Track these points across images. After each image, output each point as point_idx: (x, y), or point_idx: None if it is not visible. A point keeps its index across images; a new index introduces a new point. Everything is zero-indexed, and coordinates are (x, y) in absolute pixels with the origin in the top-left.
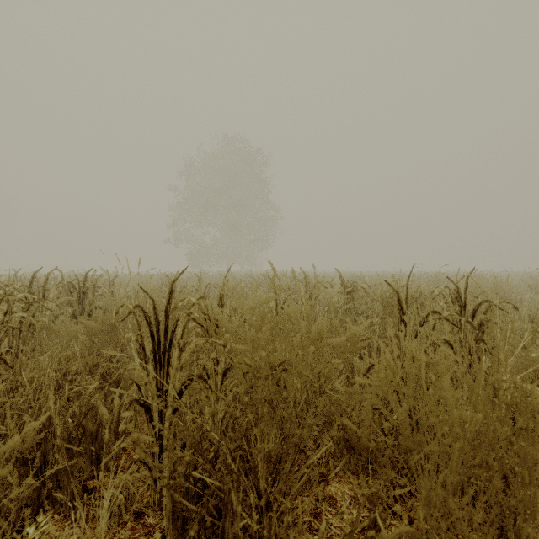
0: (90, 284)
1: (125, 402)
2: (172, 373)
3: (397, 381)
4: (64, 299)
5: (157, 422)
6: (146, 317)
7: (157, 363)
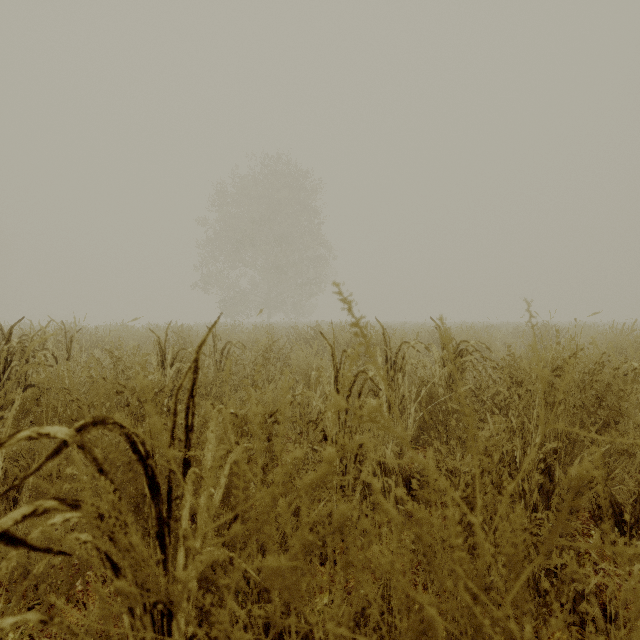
0: (16, 345)
1: None
2: None
3: None
4: None
5: None
6: None
7: None
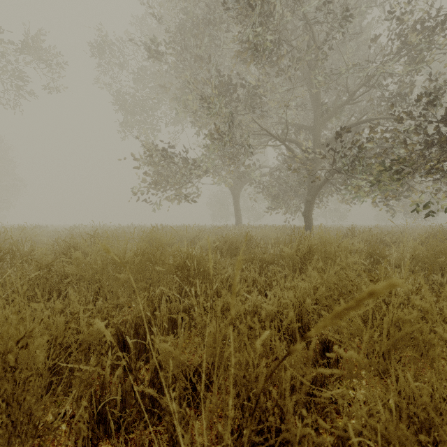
0: None
1: None
2: None
3: None
4: None
5: None
6: None
7: None
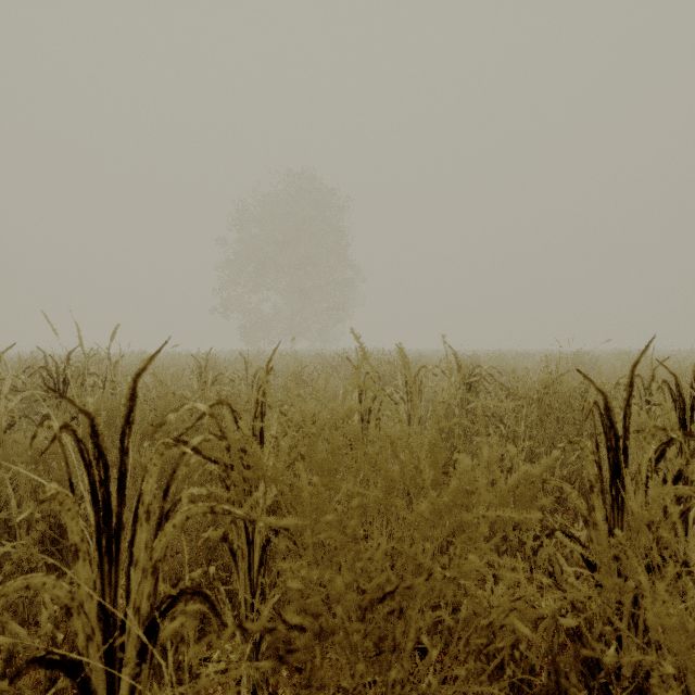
0: (74, 369)
1: (45, 630)
2: (134, 580)
3: (689, 638)
4: (27, 394)
5: (101, 688)
6: (81, 453)
7: (102, 555)
